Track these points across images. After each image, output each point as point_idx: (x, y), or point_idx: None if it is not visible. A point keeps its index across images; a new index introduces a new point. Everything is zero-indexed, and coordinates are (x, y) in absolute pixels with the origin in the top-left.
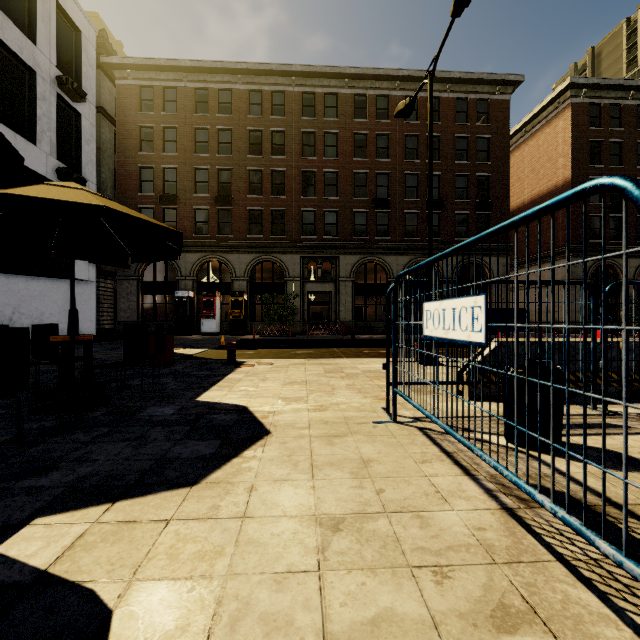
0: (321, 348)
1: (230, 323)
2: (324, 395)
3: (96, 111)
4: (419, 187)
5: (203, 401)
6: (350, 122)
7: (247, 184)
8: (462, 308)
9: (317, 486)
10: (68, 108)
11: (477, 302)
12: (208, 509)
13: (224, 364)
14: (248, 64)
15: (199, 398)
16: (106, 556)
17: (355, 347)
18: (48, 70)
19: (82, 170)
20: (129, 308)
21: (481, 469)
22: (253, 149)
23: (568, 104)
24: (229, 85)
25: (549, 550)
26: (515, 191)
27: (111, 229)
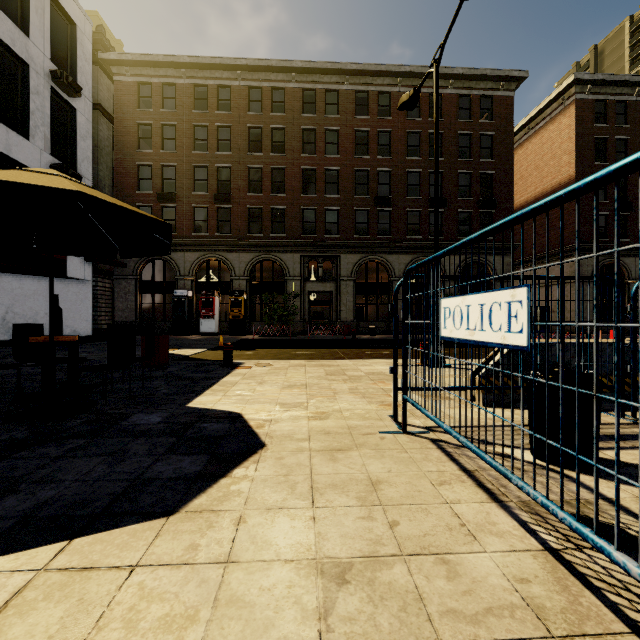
0: (322, 349)
1: (229, 323)
2: (325, 400)
3: (94, 108)
4: (421, 185)
5: (194, 407)
6: (351, 119)
7: (247, 182)
8: (494, 304)
9: (318, 517)
10: (63, 103)
11: (516, 296)
12: (184, 550)
13: (221, 366)
14: (248, 60)
15: (190, 404)
16: (44, 624)
17: (357, 347)
18: (42, 63)
19: (78, 167)
20: (127, 308)
21: (510, 493)
22: (253, 147)
23: (573, 100)
24: (228, 81)
25: (618, 615)
26: (518, 189)
27: (97, 222)
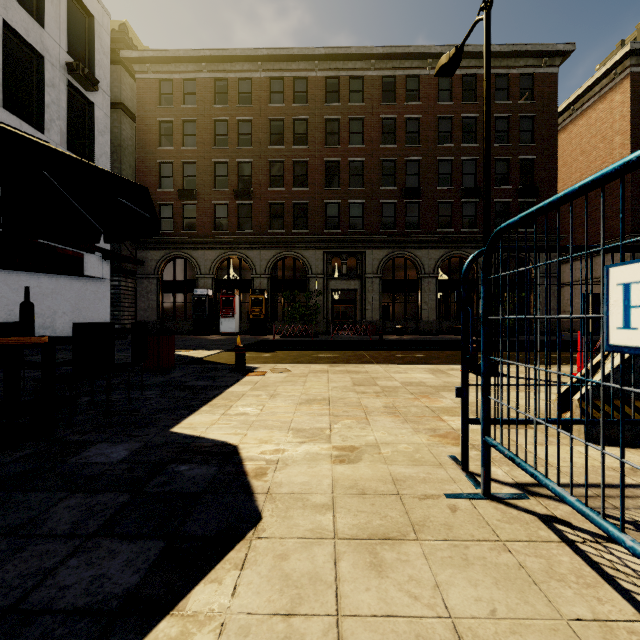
0: (346, 351)
1: (250, 323)
2: (354, 426)
3: (117, 108)
4: (453, 174)
5: (179, 433)
6: (377, 106)
7: (268, 177)
8: None
9: None
10: (81, 97)
11: None
12: None
13: (231, 371)
14: (269, 50)
15: (176, 427)
16: None
17: (385, 350)
18: (58, 55)
19: (95, 162)
20: (149, 307)
21: None
22: (274, 141)
23: (627, 74)
24: (249, 73)
25: None
26: (561, 177)
27: (69, 195)
